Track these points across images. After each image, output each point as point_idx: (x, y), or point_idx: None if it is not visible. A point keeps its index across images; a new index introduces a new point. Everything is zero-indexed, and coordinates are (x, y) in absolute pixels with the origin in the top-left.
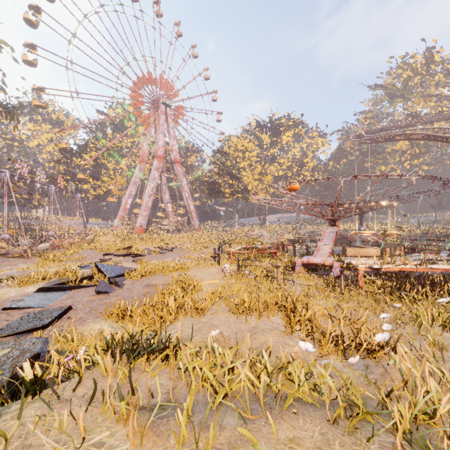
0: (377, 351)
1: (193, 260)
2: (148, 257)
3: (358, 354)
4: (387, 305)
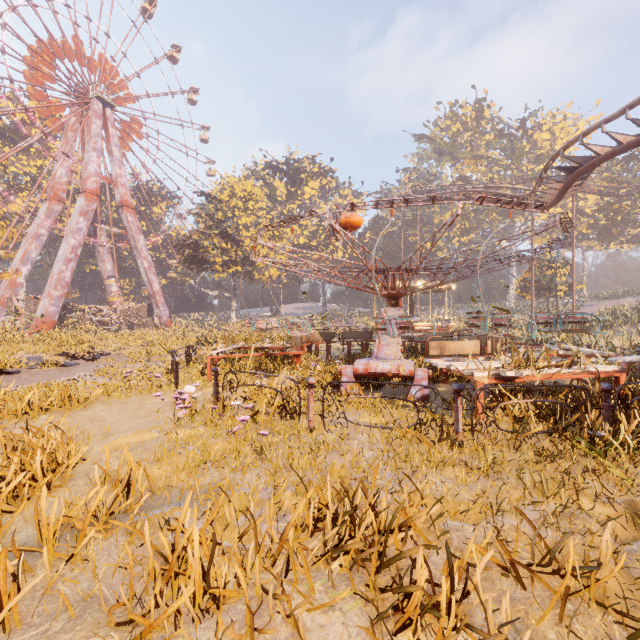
0: None
1: (122, 378)
2: (22, 376)
3: None
4: (597, 475)
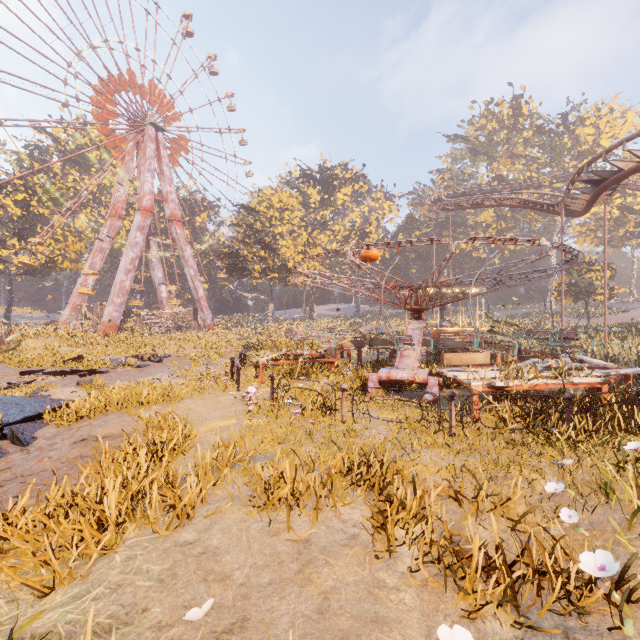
0: (584, 593)
1: (194, 379)
2: (112, 375)
3: (548, 605)
4: (538, 456)
